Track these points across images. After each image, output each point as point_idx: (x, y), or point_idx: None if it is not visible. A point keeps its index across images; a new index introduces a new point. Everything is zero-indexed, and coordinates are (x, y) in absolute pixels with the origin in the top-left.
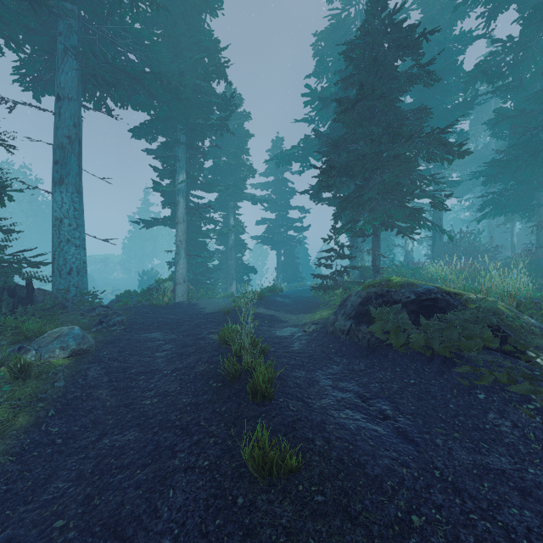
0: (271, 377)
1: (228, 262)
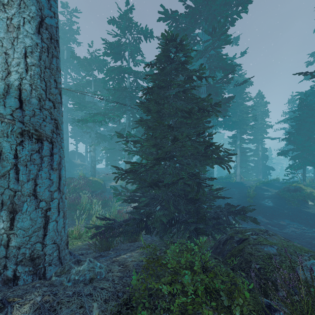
0: (253, 196)
1: (258, 165)
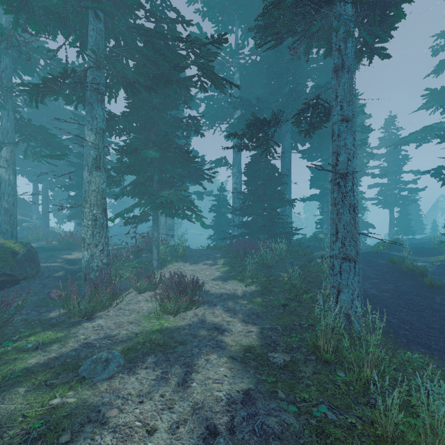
0: (426, 271)
1: None
